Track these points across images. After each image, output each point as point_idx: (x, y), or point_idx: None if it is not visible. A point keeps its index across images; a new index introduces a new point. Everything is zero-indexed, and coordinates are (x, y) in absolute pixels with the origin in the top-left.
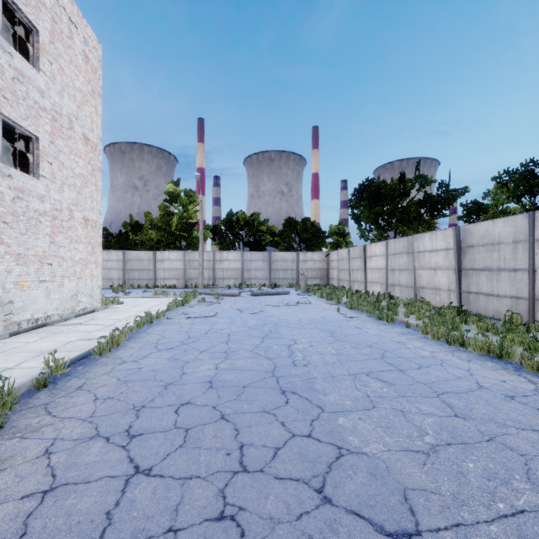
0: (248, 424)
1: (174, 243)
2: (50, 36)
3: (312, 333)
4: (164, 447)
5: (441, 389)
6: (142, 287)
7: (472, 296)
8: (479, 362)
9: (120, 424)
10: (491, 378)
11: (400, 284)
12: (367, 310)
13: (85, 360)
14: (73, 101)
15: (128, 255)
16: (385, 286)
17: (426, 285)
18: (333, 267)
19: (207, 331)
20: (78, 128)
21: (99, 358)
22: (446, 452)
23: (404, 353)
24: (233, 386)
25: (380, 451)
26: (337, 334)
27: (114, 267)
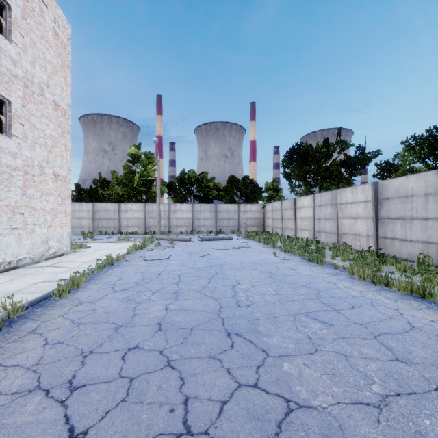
0: (194, 372)
1: (136, 197)
2: (22, 12)
3: (252, 274)
4: (105, 402)
5: (377, 330)
6: (109, 233)
7: (388, 241)
8: (405, 301)
9: (63, 374)
10: (420, 318)
11: (325, 230)
12: (299, 253)
13: (45, 302)
14: (44, 71)
15: (97, 207)
16: (312, 233)
17: (348, 231)
18: (269, 217)
19: (160, 272)
20: (49, 95)
21: (59, 299)
22: (398, 405)
23: (336, 293)
24: (181, 329)
25: (330, 405)
26: (275, 275)
27: (85, 216)
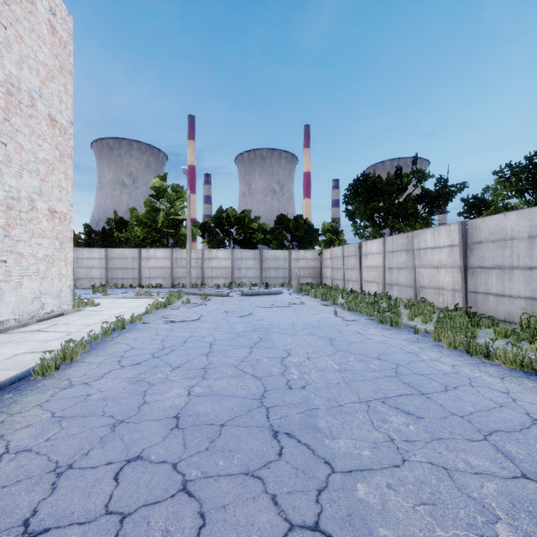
0: (222, 503)
1: (161, 241)
2: None
3: (308, 341)
4: None
5: (486, 425)
6: (126, 287)
7: (480, 297)
8: (515, 380)
9: (18, 508)
10: None
11: (398, 283)
12: (367, 312)
13: (20, 383)
14: (35, 75)
15: (111, 253)
16: (382, 286)
17: (428, 284)
18: (327, 265)
19: (186, 339)
20: (42, 107)
21: (41, 379)
22: None
23: (421, 368)
24: (207, 425)
25: None
26: (337, 342)
27: (95, 265)
